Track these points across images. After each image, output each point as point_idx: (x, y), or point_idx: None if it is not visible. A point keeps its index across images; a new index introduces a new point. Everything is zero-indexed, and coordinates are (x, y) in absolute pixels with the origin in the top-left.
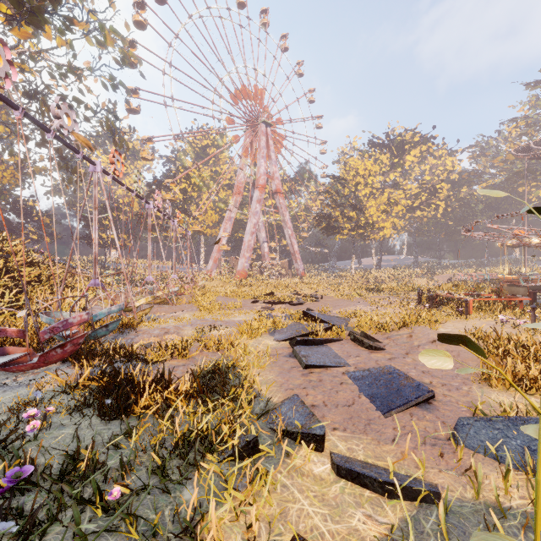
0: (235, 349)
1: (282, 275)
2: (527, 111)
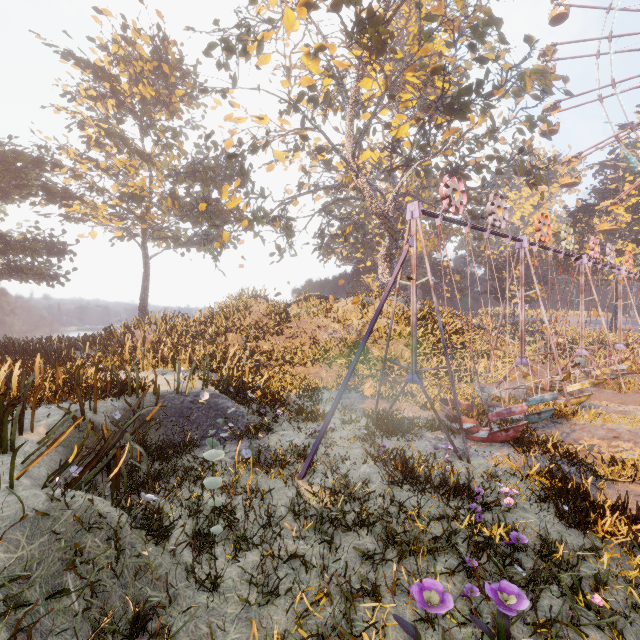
0: None
1: None
2: None
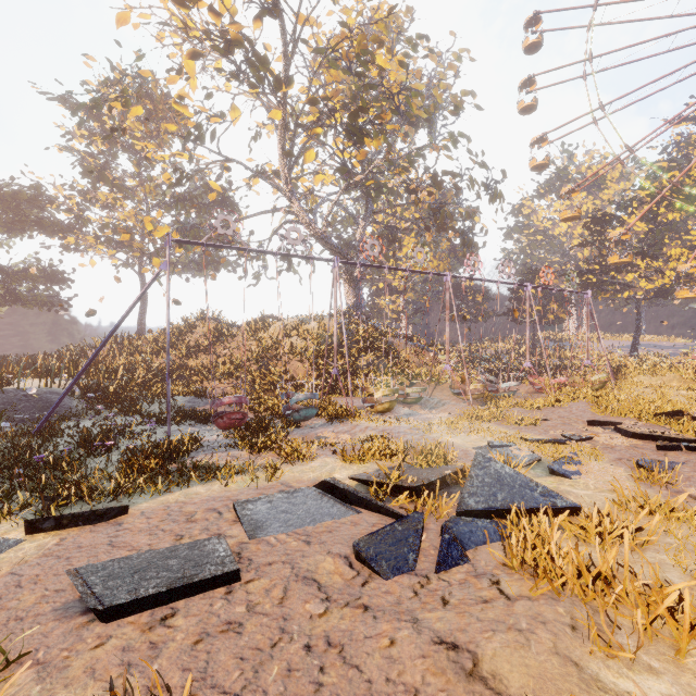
0: (296, 464)
1: None
2: None
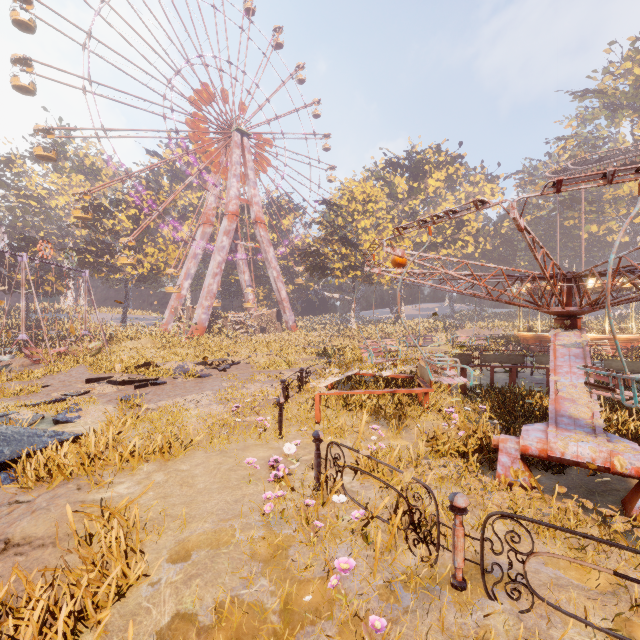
0: None
1: (267, 330)
2: (575, 127)
